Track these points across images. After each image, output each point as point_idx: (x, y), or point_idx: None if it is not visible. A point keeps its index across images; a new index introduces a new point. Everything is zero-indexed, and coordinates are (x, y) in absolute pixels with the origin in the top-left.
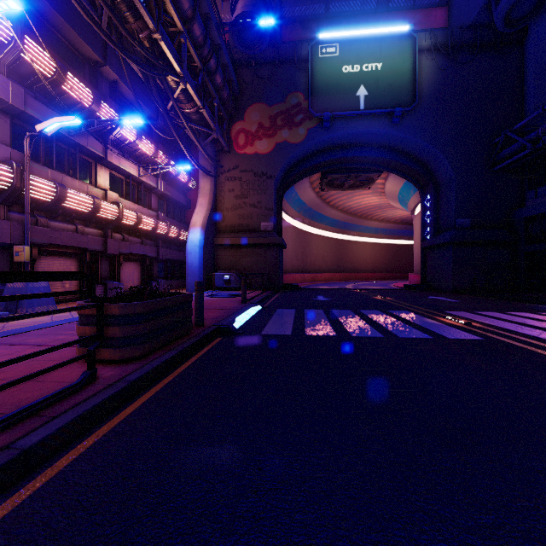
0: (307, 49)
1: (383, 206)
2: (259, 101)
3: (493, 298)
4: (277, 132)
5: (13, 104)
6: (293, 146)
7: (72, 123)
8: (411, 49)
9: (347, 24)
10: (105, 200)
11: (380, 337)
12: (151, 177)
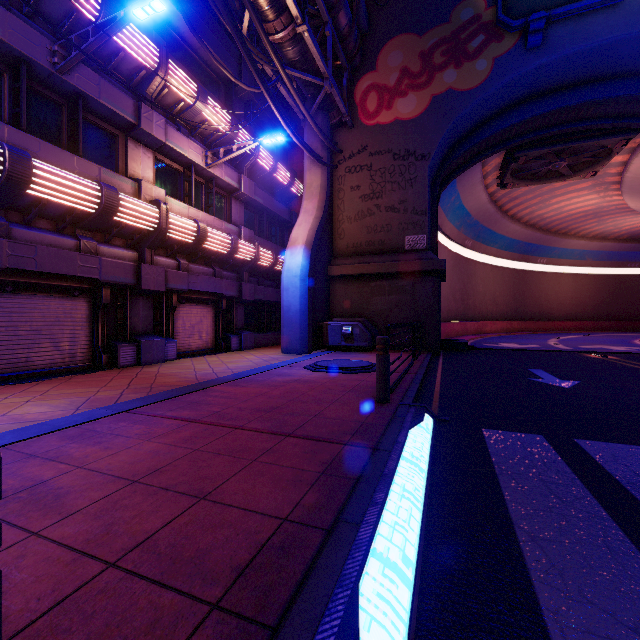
0: None
1: (602, 212)
2: (402, 30)
3: None
4: (434, 77)
5: None
6: (464, 95)
7: None
8: None
9: None
10: (138, 198)
11: None
12: (229, 170)
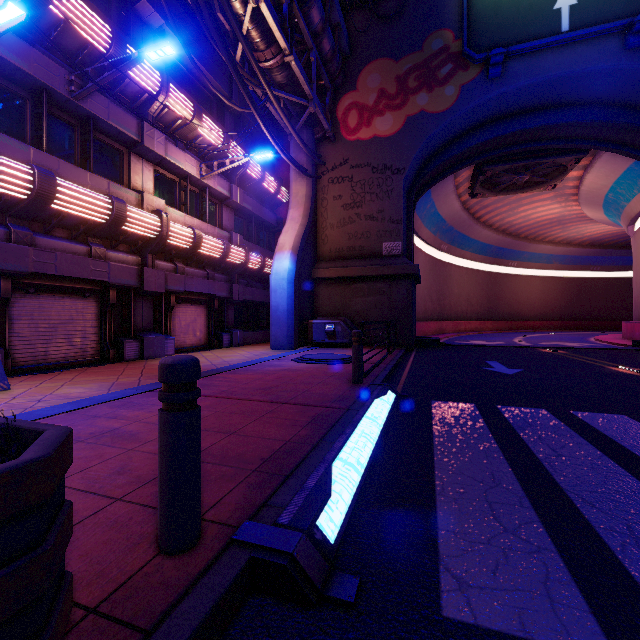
0: None
1: (565, 220)
2: (380, 55)
3: None
4: (409, 99)
5: None
6: (434, 117)
7: (11, 21)
8: None
9: None
10: (141, 209)
11: None
12: (221, 180)
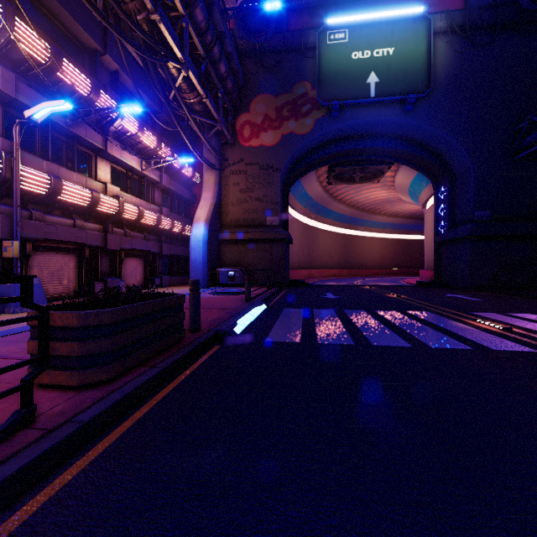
0: (314, 36)
1: (392, 201)
2: (265, 91)
3: (518, 296)
4: (283, 123)
5: (3, 90)
6: (299, 137)
7: (62, 108)
8: (426, 32)
9: (356, 9)
10: (105, 194)
11: (408, 347)
12: (154, 170)
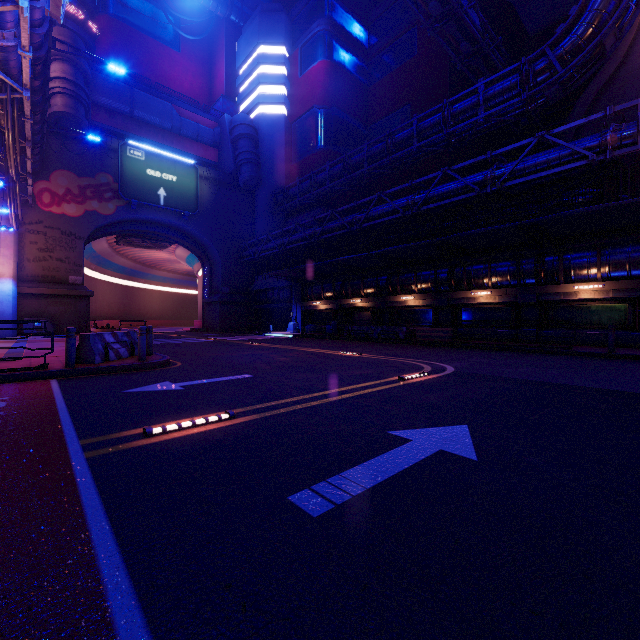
0: (117, 144)
1: (172, 261)
2: (68, 169)
3: (237, 333)
4: (87, 201)
5: None
6: (103, 216)
7: None
8: (196, 175)
9: (149, 130)
10: None
11: (184, 342)
12: None
